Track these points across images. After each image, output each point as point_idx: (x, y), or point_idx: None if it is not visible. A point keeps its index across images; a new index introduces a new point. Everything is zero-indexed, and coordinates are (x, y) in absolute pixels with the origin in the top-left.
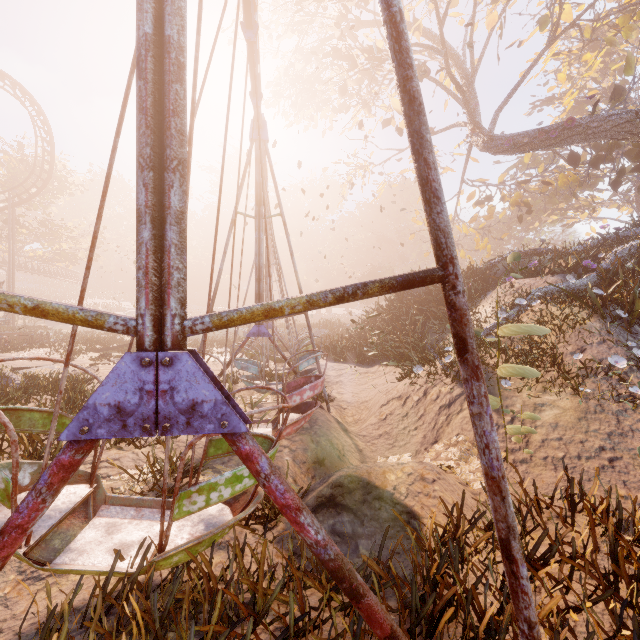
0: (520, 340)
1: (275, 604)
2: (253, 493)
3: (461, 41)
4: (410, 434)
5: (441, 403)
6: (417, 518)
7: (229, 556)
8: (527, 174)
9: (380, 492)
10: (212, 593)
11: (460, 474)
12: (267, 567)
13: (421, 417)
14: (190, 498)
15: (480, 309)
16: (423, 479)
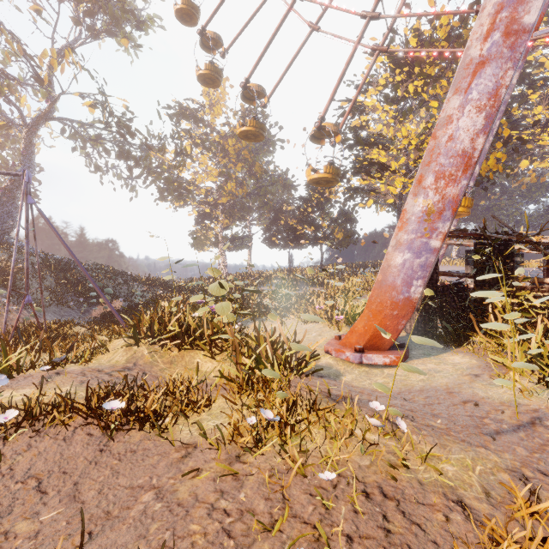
0: None
1: None
2: None
3: None
4: None
5: None
6: None
7: None
8: None
9: None
10: None
11: None
12: None
13: None
14: None
15: None
16: None
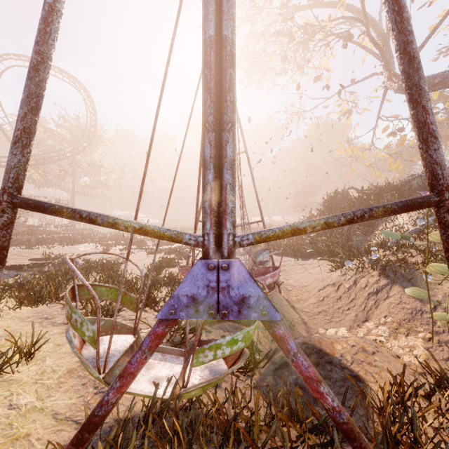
0: (437, 242)
1: (263, 435)
2: (241, 351)
3: (377, 9)
4: (344, 313)
5: (369, 290)
6: (362, 381)
7: (226, 394)
8: (434, 108)
9: (330, 358)
10: (221, 421)
11: (390, 348)
12: (250, 405)
13: (352, 300)
14: (204, 353)
15: (398, 217)
16: (364, 351)
